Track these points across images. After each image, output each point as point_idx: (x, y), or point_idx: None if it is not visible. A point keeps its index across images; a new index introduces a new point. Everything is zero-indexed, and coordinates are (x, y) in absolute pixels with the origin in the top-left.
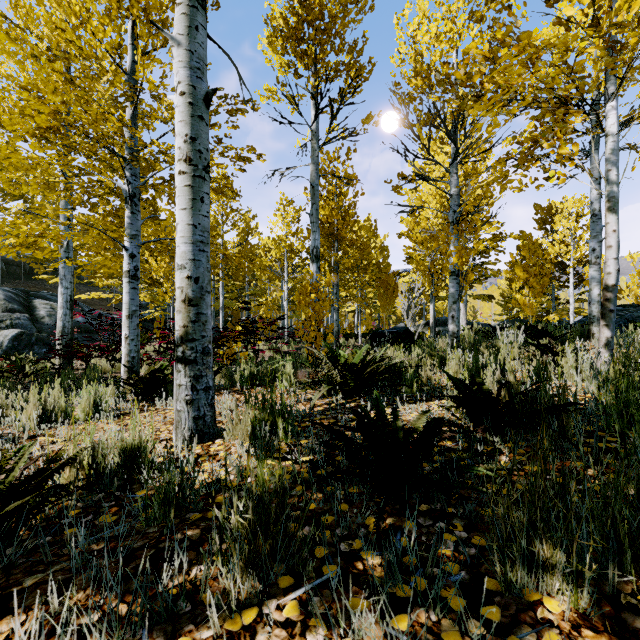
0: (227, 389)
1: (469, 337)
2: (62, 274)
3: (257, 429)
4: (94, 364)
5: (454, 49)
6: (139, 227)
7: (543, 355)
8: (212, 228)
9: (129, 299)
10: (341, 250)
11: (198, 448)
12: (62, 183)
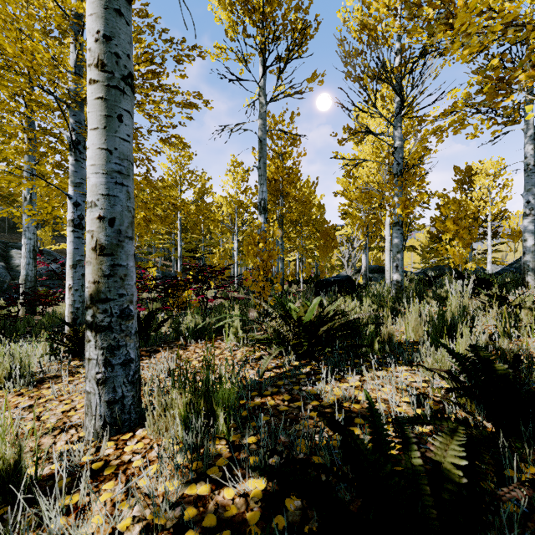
0: (171, 343)
1: (411, 286)
2: (25, 226)
3: (189, 420)
4: (53, 311)
5: (400, 3)
6: (84, 175)
7: (499, 306)
8: (162, 179)
9: (73, 248)
10: (285, 206)
11: (110, 445)
12: (25, 140)
